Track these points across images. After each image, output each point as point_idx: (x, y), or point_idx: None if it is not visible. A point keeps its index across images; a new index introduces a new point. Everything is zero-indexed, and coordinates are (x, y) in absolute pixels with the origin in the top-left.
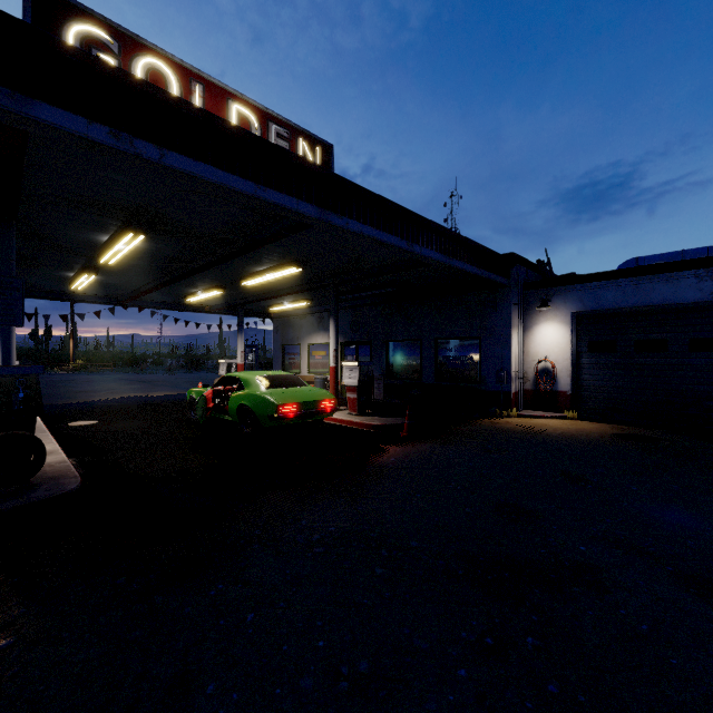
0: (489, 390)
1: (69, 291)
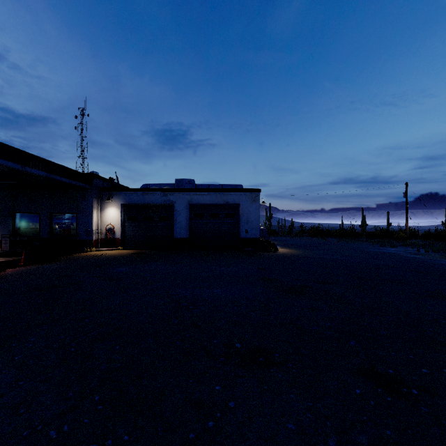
0: (82, 239)
1: None
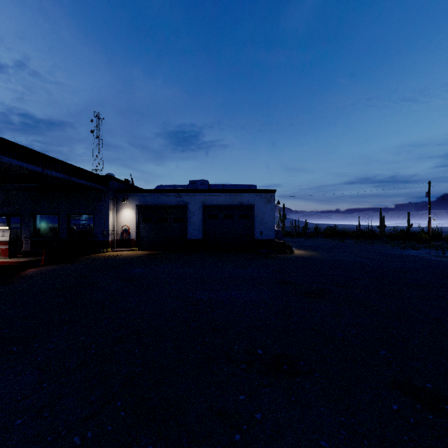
0: (98, 240)
1: None
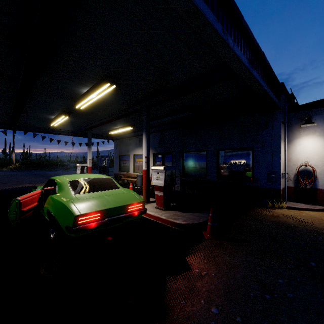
0: (261, 187)
1: None
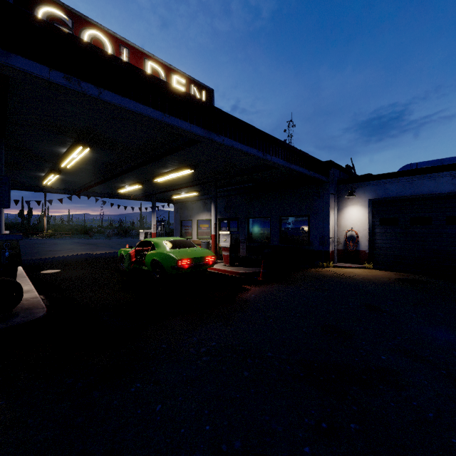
0: (315, 250)
1: (42, 185)
